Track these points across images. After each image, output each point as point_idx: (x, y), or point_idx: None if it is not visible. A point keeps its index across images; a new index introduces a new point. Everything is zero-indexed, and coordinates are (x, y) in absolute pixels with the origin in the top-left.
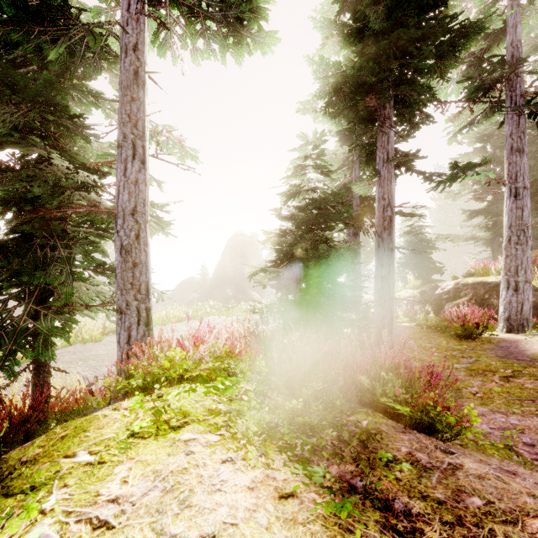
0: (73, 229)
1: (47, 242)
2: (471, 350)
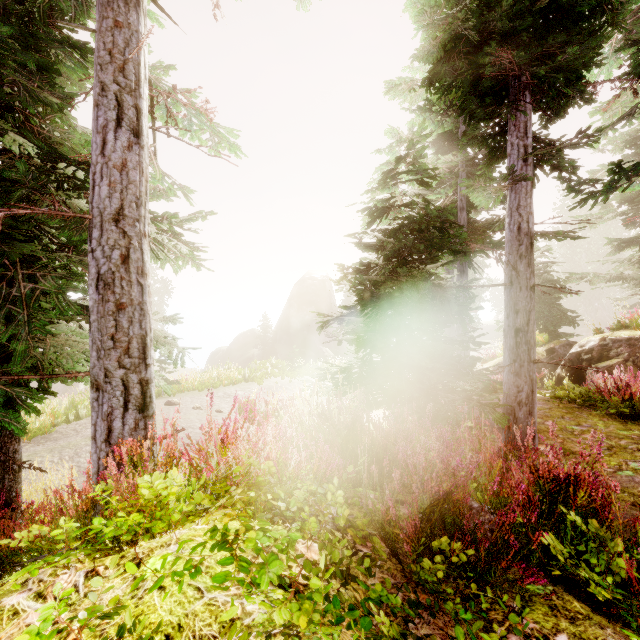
0: (42, 254)
1: (6, 274)
2: None
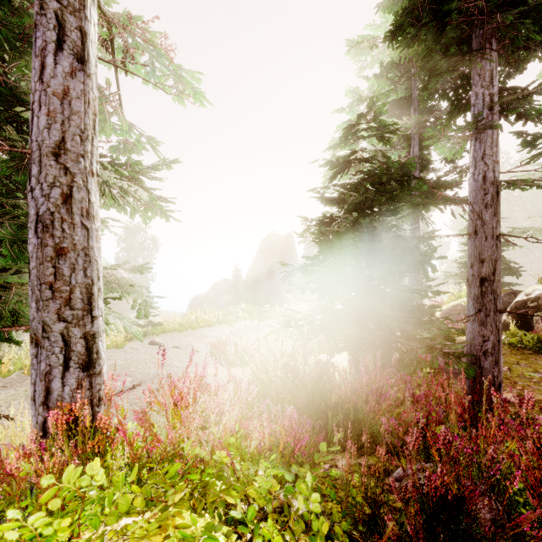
0: None
1: None
2: None
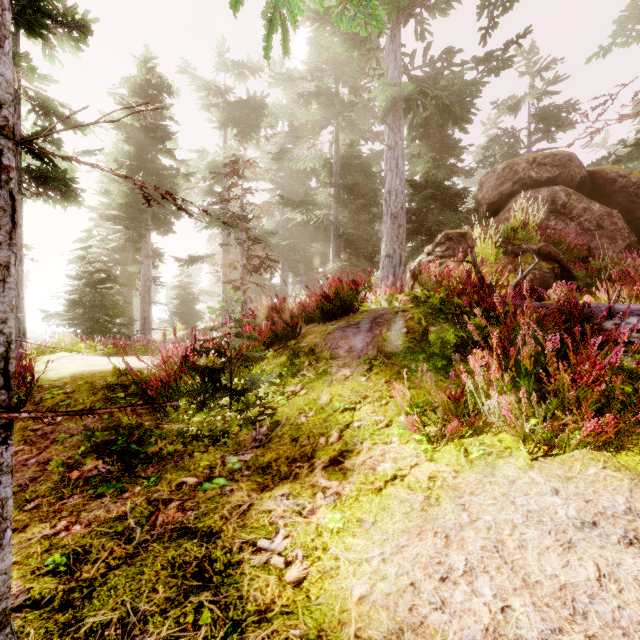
0: None
1: None
2: None
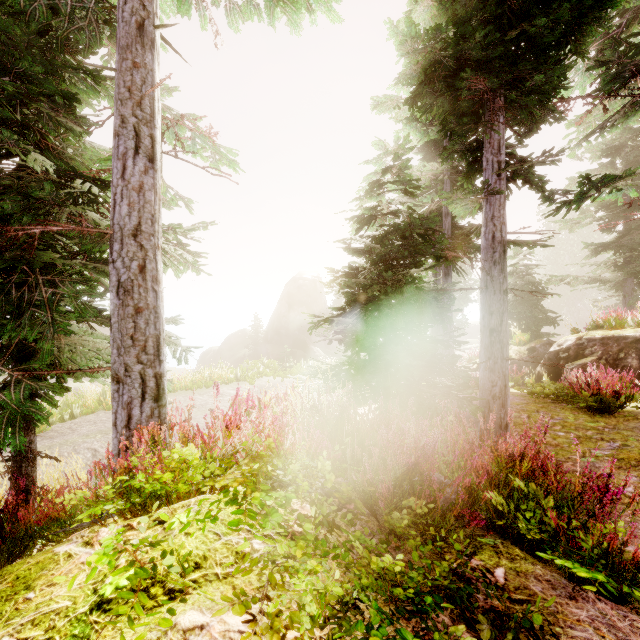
0: (60, 262)
1: (26, 280)
2: (612, 430)
